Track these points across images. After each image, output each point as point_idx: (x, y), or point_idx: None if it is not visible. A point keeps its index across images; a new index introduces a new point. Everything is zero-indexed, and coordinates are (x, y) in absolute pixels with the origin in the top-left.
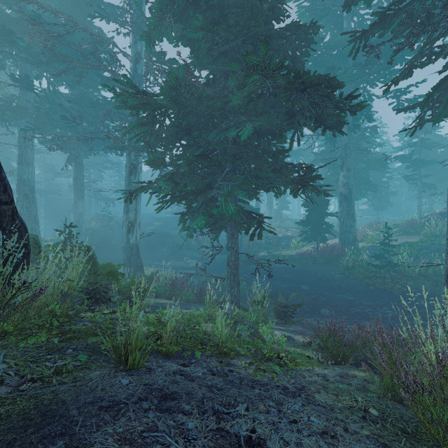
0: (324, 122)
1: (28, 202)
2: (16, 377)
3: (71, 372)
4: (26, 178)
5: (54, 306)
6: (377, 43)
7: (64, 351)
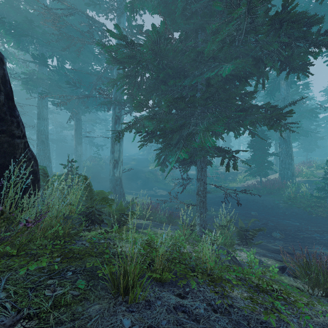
0: (290, 65)
1: (44, 146)
2: (12, 312)
3: (69, 305)
4: (42, 129)
5: (58, 227)
6: (316, 9)
7: (64, 274)
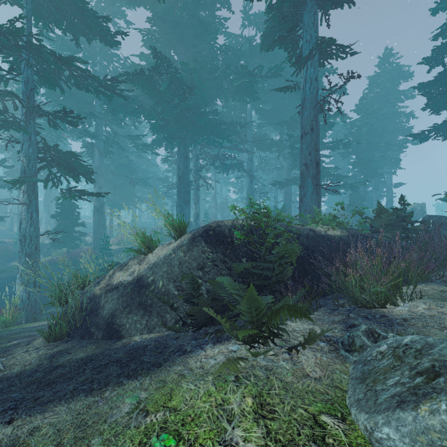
0: None
1: None
2: None
3: None
4: None
5: None
6: None
7: None
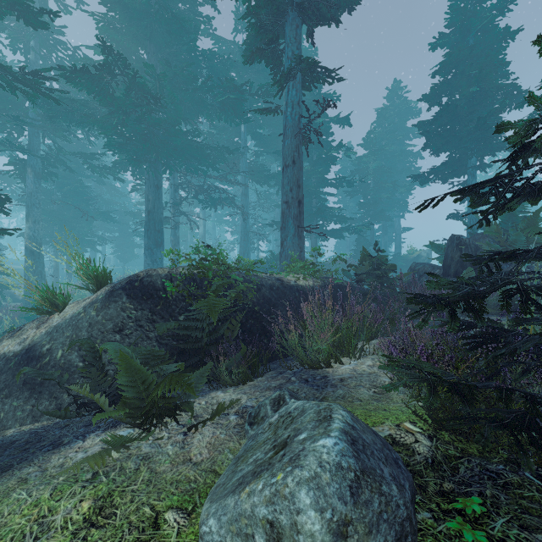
0: None
1: None
2: None
3: None
4: None
5: None
6: None
7: None
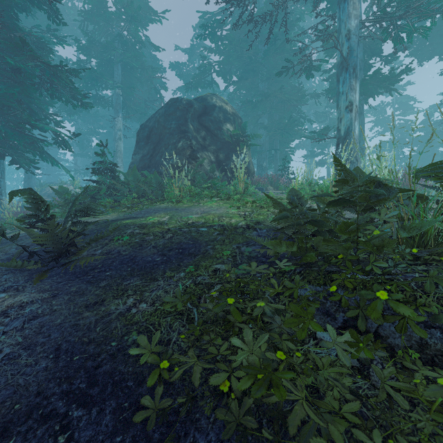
0: None
1: None
2: None
3: None
4: None
5: None
6: None
7: None
